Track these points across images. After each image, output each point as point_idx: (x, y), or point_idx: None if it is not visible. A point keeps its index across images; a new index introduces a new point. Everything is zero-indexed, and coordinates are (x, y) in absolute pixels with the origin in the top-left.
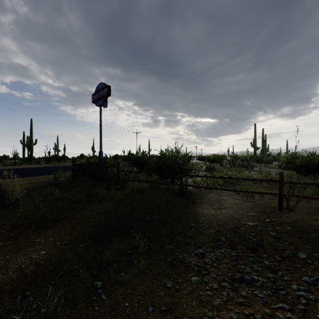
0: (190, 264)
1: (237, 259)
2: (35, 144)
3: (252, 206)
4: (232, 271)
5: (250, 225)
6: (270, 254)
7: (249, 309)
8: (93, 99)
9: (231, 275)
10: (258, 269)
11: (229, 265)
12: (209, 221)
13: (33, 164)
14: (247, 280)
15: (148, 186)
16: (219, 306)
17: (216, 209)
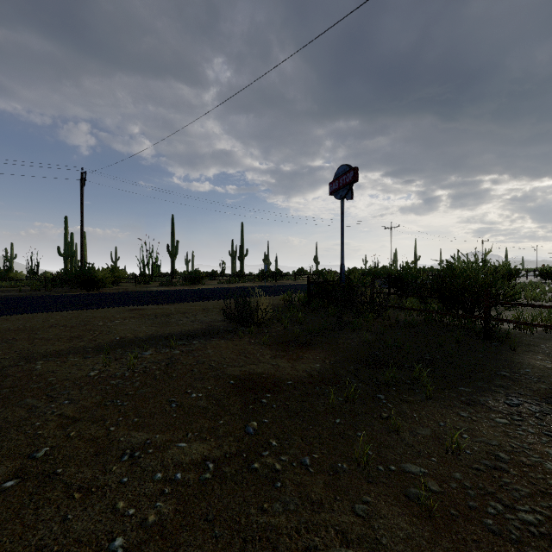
0: (495, 408)
1: None
2: (246, 255)
3: None
4: None
5: None
6: None
7: None
8: (331, 190)
9: None
10: None
11: None
12: (540, 374)
13: (247, 282)
14: None
15: (422, 319)
16: (532, 442)
17: None
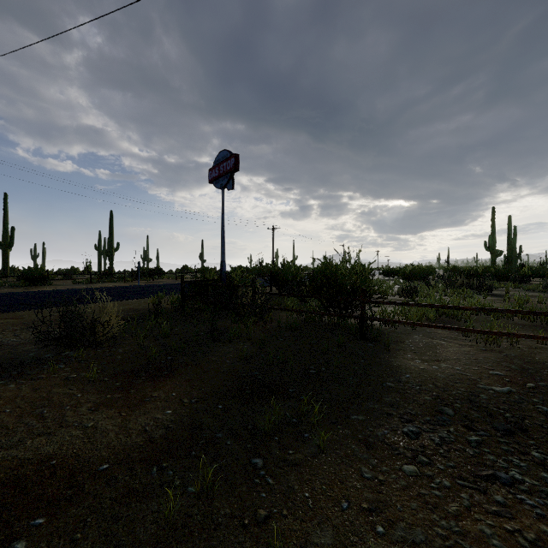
0: (396, 446)
1: (479, 446)
2: (117, 250)
3: (498, 359)
4: (472, 463)
5: (498, 391)
6: (541, 442)
7: (512, 523)
8: (210, 177)
9: (472, 469)
10: (522, 464)
11: (466, 454)
12: (420, 380)
13: (115, 282)
14: (503, 480)
15: (303, 319)
16: (458, 513)
17: (429, 361)
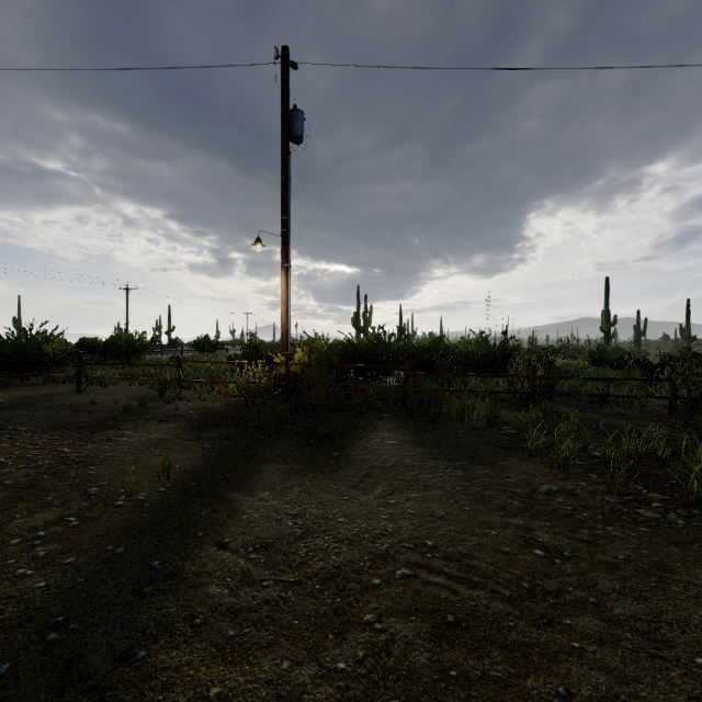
0: None
1: None
2: None
3: (59, 392)
4: None
5: None
6: None
7: None
8: None
9: None
10: None
11: None
12: None
13: None
14: None
15: None
16: None
17: None
